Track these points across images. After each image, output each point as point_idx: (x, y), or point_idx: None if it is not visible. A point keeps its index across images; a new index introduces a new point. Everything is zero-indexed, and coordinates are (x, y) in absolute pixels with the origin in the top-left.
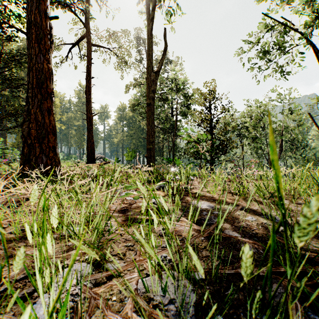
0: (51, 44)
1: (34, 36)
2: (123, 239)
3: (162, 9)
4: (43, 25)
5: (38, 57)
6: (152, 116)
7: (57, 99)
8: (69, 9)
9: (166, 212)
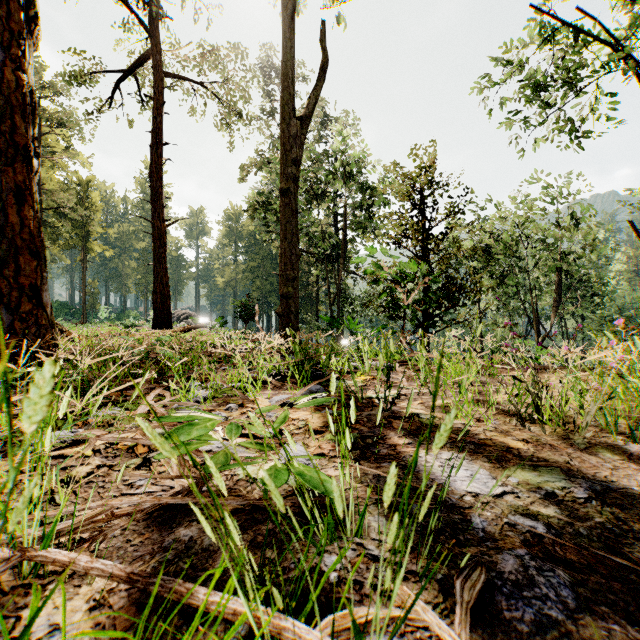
0: (30, 23)
1: None
2: None
3: None
4: None
5: None
6: (292, 220)
7: (96, 194)
8: None
9: (331, 528)
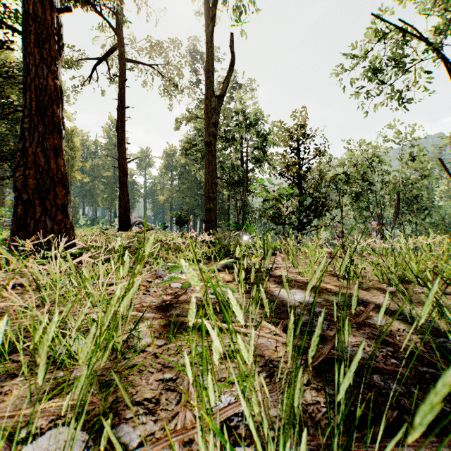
0: (59, 49)
1: (33, 36)
2: (159, 363)
3: (228, 4)
4: (47, 20)
5: (39, 69)
6: (213, 161)
7: (77, 139)
8: (92, 7)
9: None
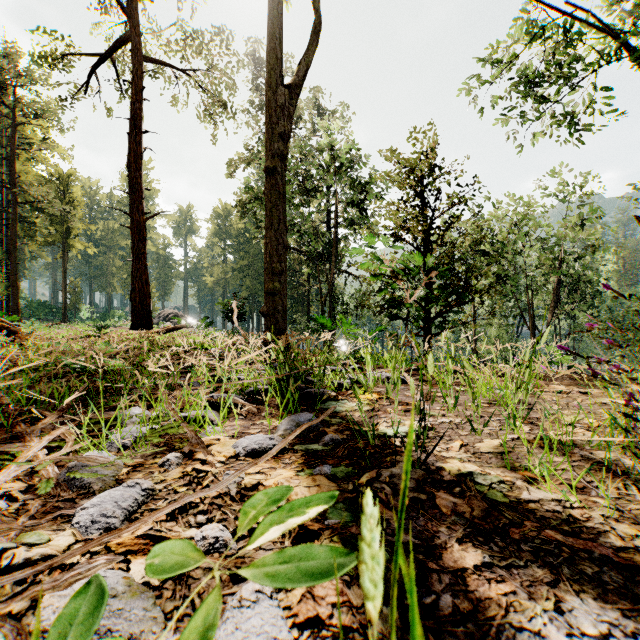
0: None
1: None
2: None
3: None
4: None
5: None
6: (279, 205)
7: (77, 188)
8: None
9: None
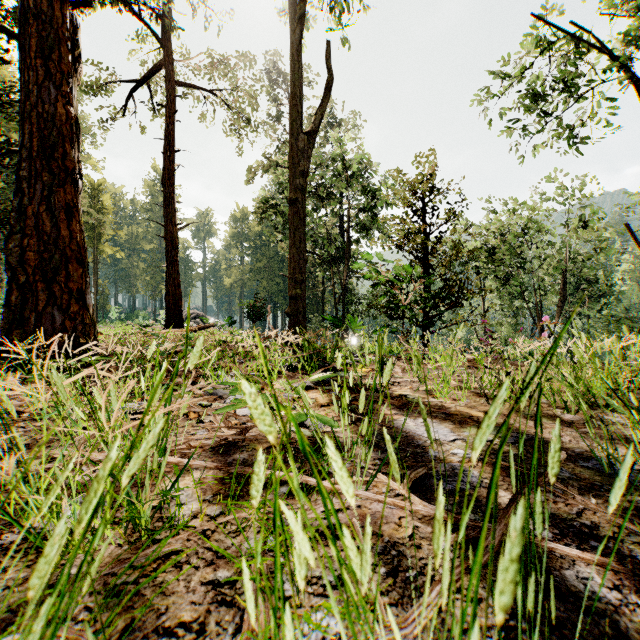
0: (75, 62)
1: (35, 41)
2: (210, 550)
3: None
4: (56, 17)
5: (44, 89)
6: (300, 228)
7: (107, 197)
8: (127, 6)
9: None
